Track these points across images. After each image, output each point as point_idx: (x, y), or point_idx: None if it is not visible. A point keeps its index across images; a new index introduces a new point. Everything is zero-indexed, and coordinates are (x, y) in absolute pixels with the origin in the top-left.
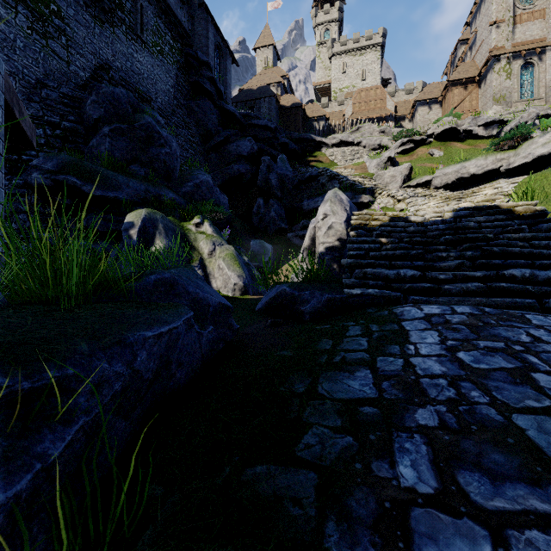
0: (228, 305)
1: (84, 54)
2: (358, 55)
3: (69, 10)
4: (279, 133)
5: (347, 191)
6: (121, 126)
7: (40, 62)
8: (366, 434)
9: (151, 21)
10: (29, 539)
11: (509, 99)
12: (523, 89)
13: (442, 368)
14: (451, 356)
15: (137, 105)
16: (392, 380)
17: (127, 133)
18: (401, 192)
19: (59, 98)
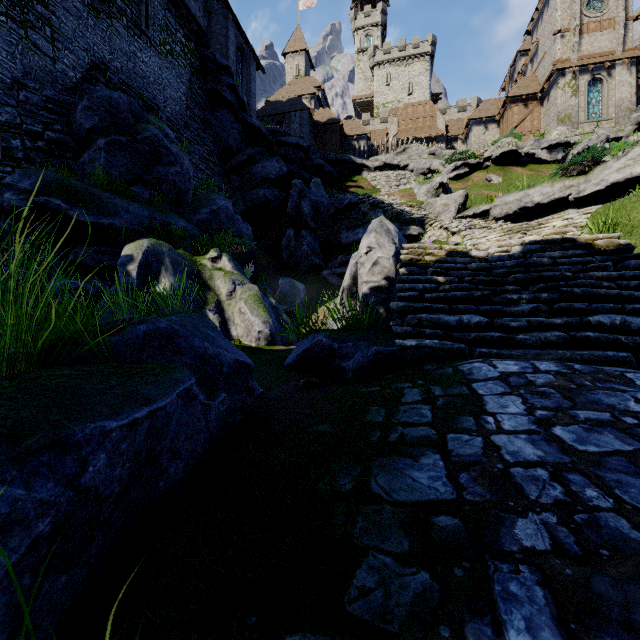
0: (248, 362)
1: (75, 50)
2: (404, 65)
3: None
4: (312, 153)
5: (393, 221)
6: (120, 138)
7: (18, 57)
8: (448, 566)
9: (159, 15)
10: None
11: (575, 119)
12: (590, 109)
13: (537, 451)
14: (545, 433)
15: (140, 114)
16: (472, 471)
17: (128, 148)
18: (455, 223)
19: (42, 102)
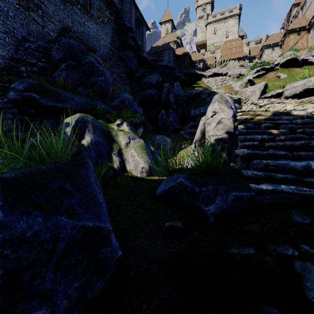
0: (101, 226)
1: (53, 22)
2: (223, 22)
3: None
4: (175, 70)
5: None
6: (73, 63)
7: (25, 25)
8: None
9: (96, 3)
10: None
11: None
12: None
13: None
14: None
15: (84, 51)
16: None
17: (77, 68)
18: (260, 101)
19: (36, 48)
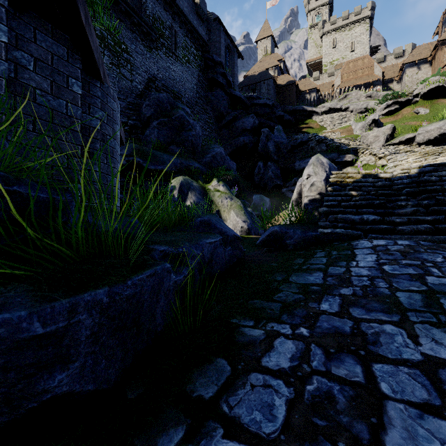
0: (239, 236)
1: (140, 73)
2: (347, 30)
3: (132, 46)
4: (276, 108)
5: (333, 152)
6: (164, 119)
7: (116, 84)
8: (310, 295)
9: (182, 40)
10: (180, 299)
11: None
12: None
13: (369, 272)
14: (378, 267)
15: (173, 103)
16: (334, 277)
17: (168, 124)
18: (383, 150)
19: (127, 105)
